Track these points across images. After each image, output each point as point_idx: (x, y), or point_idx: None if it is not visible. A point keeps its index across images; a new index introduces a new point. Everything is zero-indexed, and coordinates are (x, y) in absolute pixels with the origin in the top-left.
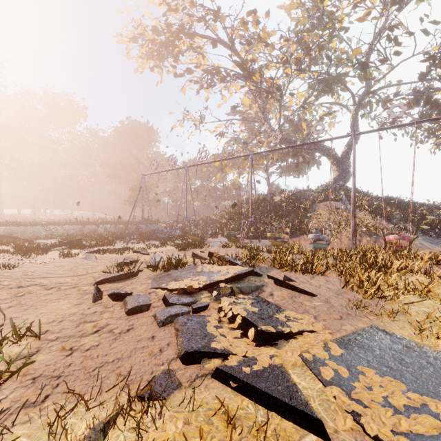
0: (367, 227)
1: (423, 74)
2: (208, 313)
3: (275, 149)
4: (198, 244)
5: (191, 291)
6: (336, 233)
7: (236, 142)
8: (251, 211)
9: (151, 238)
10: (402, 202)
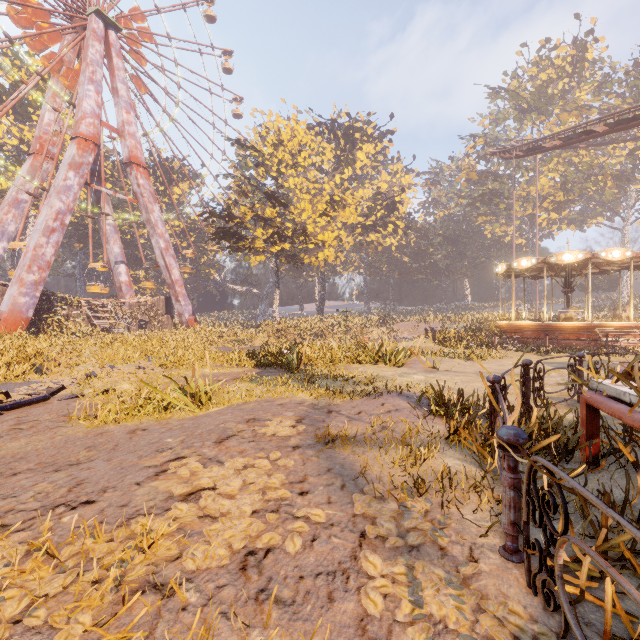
0: None
1: None
2: None
3: None
4: None
5: None
6: None
7: None
8: None
9: None
10: None
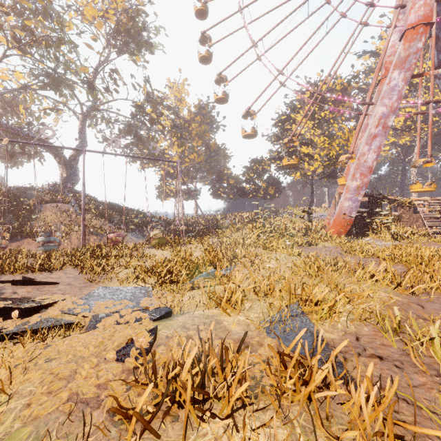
0: (94, 228)
1: (133, 115)
2: None
3: None
4: None
5: None
6: (66, 235)
7: None
8: None
9: None
10: (120, 207)
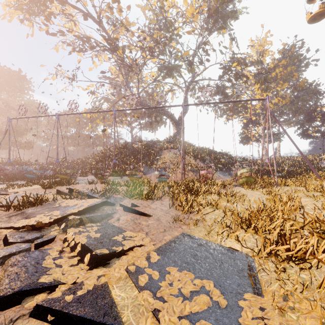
0: (191, 166)
1: (220, 76)
2: (52, 246)
3: (132, 108)
4: (65, 182)
5: (41, 226)
6: (174, 171)
7: (106, 101)
8: (114, 155)
9: (18, 179)
10: (210, 151)
